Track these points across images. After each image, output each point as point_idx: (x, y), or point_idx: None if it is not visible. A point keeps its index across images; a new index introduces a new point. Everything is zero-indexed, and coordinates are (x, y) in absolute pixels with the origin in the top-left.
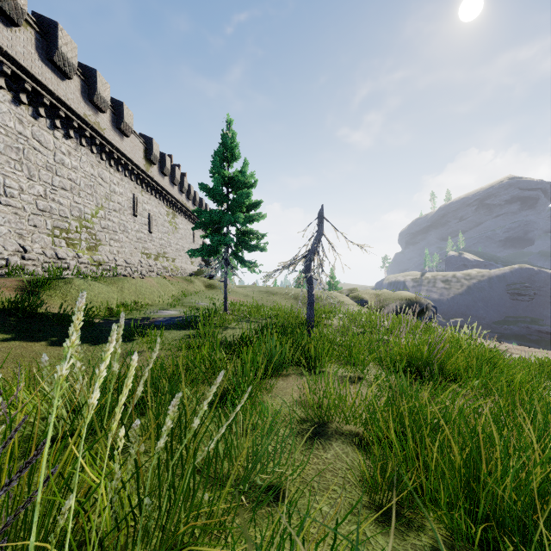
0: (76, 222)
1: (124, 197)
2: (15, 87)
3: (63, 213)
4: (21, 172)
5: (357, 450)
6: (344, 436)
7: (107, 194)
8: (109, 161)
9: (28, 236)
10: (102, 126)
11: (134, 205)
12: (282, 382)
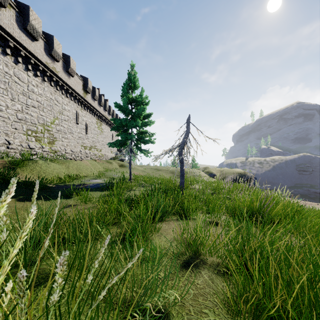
0: (41, 127)
1: (70, 112)
2: (3, 44)
3: (33, 121)
4: (7, 96)
5: (219, 277)
6: (209, 266)
7: (60, 110)
8: (61, 91)
9: (11, 134)
10: (57, 70)
11: (77, 117)
12: (165, 225)
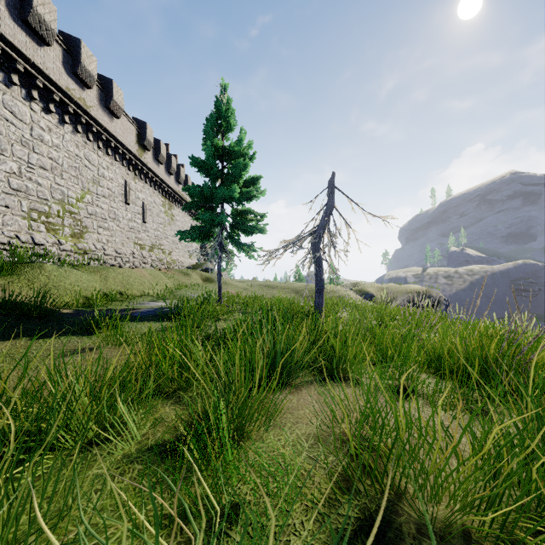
0: (57, 206)
1: (114, 183)
2: None
3: (42, 194)
4: None
5: None
6: (442, 544)
7: (94, 178)
8: (97, 143)
9: None
10: (87, 103)
11: (126, 192)
12: (291, 397)
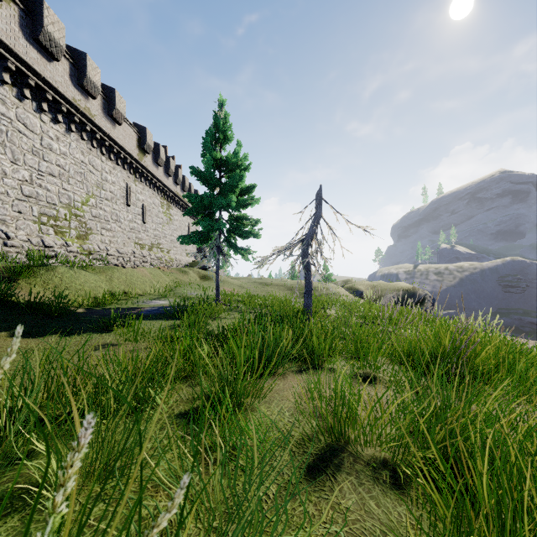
0: (65, 210)
1: (116, 186)
2: None
3: (50, 199)
4: (4, 155)
5: (390, 492)
6: (367, 467)
7: (98, 182)
8: (101, 149)
9: (12, 222)
10: (92, 112)
11: (127, 194)
12: (278, 382)
